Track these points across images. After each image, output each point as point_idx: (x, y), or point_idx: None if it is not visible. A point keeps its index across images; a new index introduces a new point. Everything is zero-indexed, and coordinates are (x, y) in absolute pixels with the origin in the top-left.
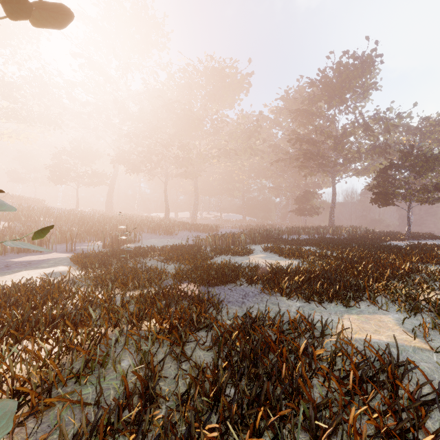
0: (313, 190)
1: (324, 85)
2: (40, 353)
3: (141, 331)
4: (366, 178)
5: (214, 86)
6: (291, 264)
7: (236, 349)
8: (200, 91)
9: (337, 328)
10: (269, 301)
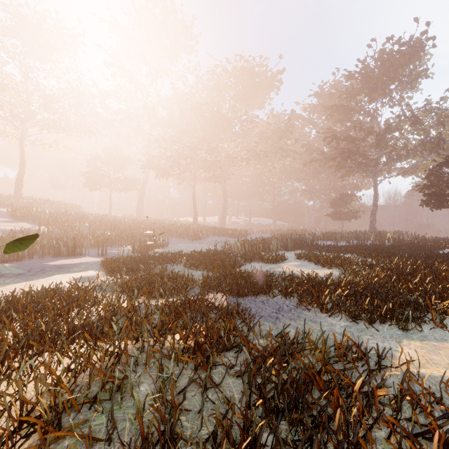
0: (351, 192)
1: (365, 76)
2: (59, 368)
3: (164, 347)
4: (413, 177)
5: (243, 87)
6: (330, 274)
7: (272, 380)
8: (229, 92)
9: (398, 360)
10: (308, 318)
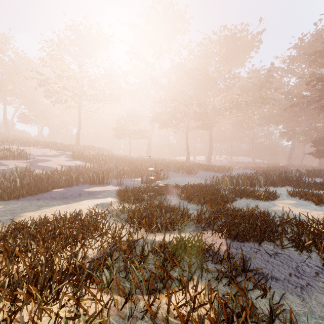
0: None
1: None
2: None
3: (156, 319)
4: None
5: (226, 51)
6: None
7: None
8: (214, 58)
9: None
10: None
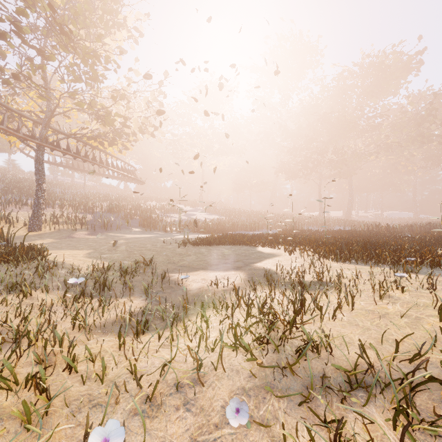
0: None
1: None
2: None
3: None
4: None
5: (371, 84)
6: (423, 236)
7: None
8: (355, 92)
9: None
10: None
